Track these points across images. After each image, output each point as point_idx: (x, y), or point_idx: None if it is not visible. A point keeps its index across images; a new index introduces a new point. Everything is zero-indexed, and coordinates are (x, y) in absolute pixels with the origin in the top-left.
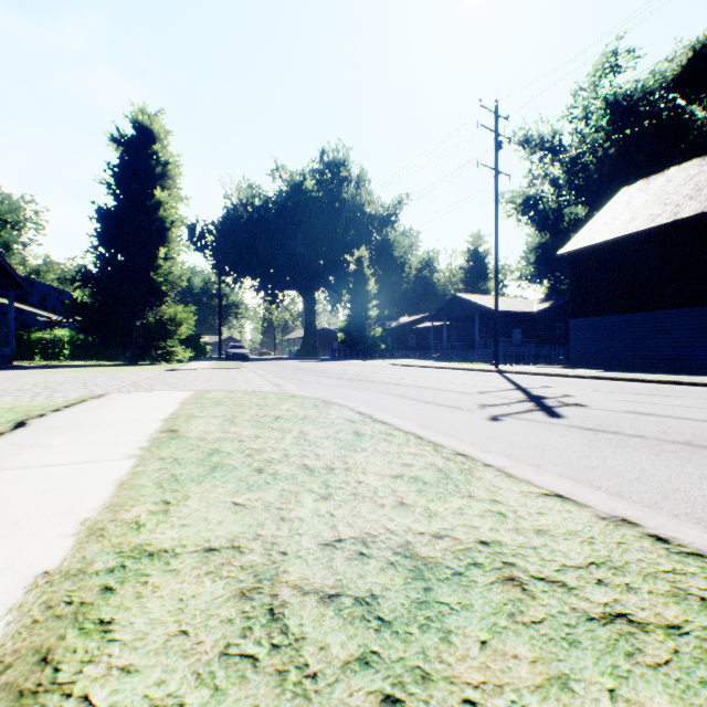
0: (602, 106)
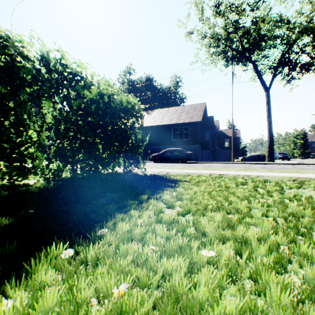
0: (127, 82)
